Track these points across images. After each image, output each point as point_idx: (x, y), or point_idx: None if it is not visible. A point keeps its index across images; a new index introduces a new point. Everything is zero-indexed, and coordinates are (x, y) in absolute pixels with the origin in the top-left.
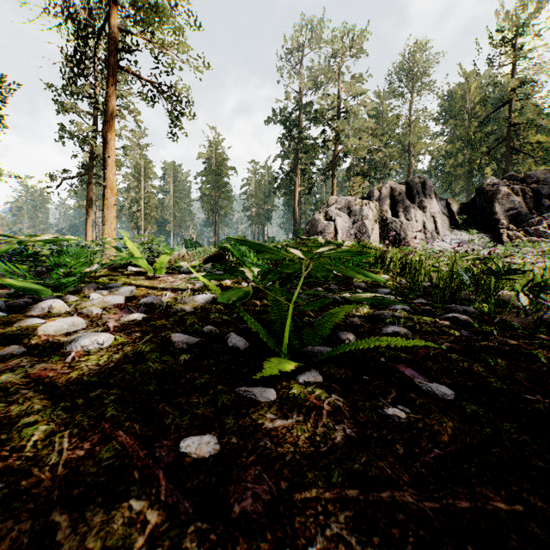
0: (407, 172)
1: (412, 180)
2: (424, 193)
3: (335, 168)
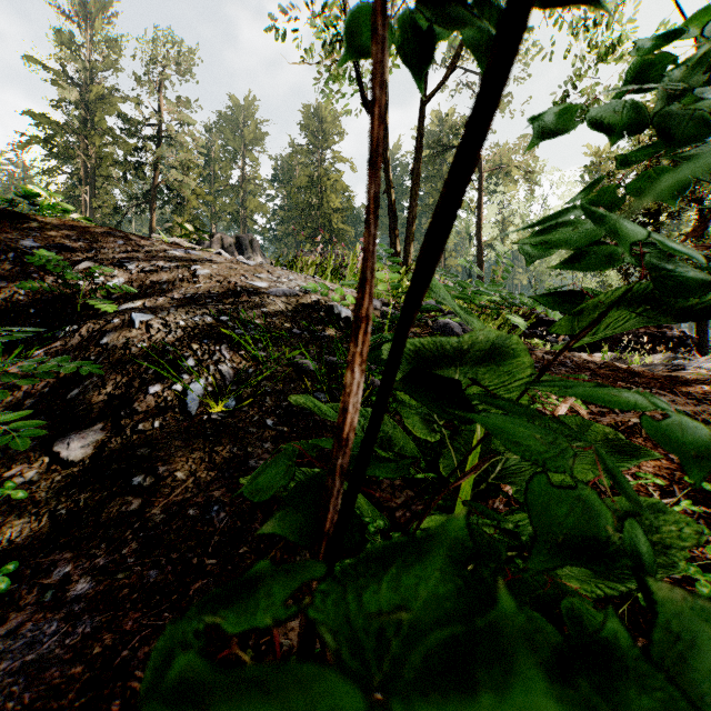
0: (242, 228)
1: (242, 235)
2: (252, 250)
3: (155, 201)
